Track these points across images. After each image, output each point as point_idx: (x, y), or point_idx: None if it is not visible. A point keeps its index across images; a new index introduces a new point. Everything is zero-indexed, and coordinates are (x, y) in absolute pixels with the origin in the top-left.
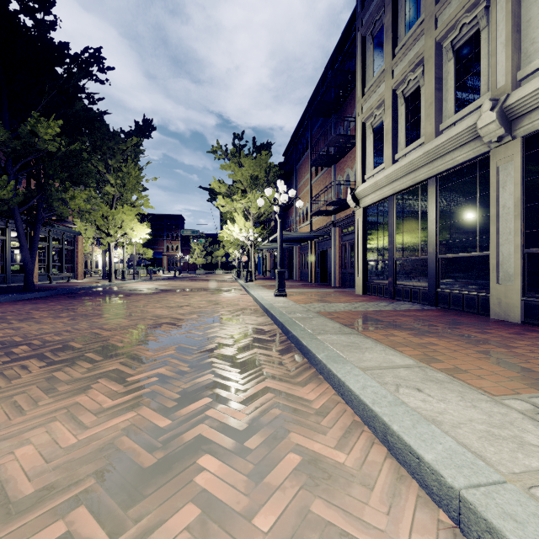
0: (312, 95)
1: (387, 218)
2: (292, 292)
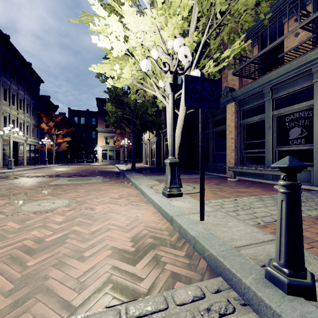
0: None
1: None
2: None
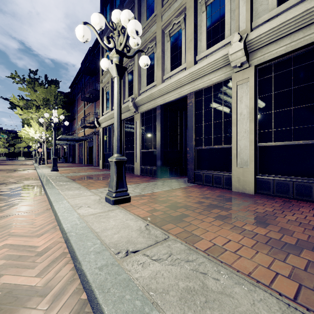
0: (82, 63)
1: (111, 134)
2: (65, 169)
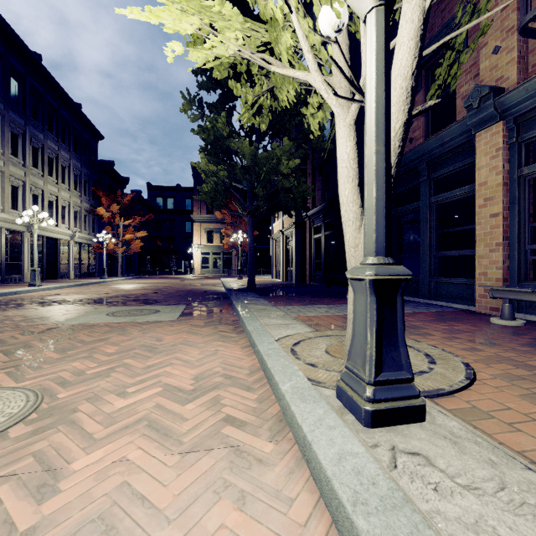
0: None
1: None
2: None
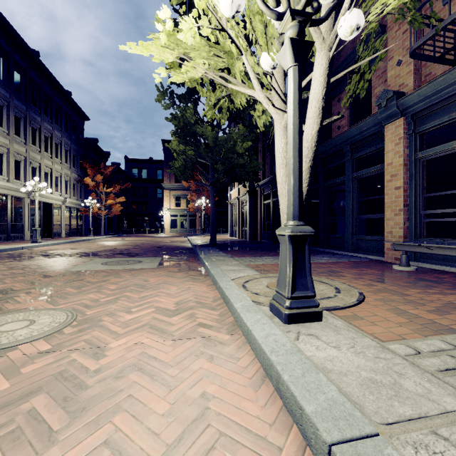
0: None
1: None
2: None
